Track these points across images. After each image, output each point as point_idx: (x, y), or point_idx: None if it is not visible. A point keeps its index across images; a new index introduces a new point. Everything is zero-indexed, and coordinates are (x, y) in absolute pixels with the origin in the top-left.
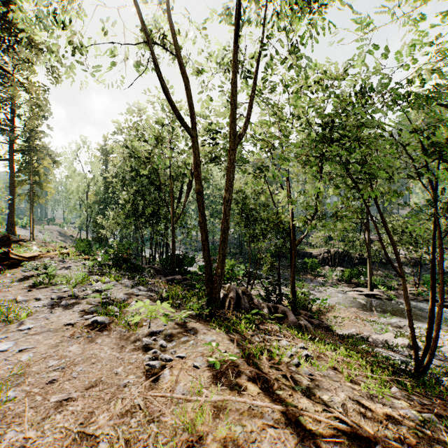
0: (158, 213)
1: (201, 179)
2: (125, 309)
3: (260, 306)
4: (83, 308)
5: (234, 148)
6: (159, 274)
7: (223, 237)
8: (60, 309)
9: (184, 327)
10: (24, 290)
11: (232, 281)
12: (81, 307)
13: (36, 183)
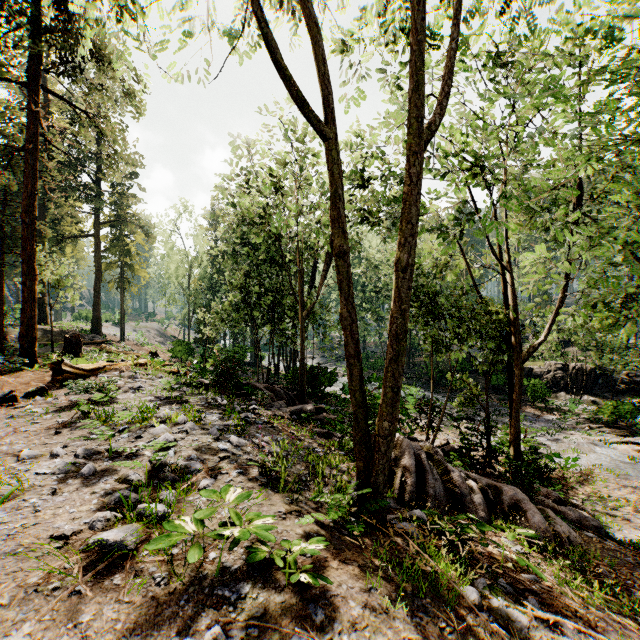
0: (281, 304)
1: (344, 225)
2: (188, 496)
3: (466, 489)
4: (114, 485)
5: (420, 150)
6: (280, 399)
7: (395, 350)
8: (75, 483)
9: (301, 584)
10: (51, 430)
11: (402, 423)
12: (111, 483)
13: (126, 265)
